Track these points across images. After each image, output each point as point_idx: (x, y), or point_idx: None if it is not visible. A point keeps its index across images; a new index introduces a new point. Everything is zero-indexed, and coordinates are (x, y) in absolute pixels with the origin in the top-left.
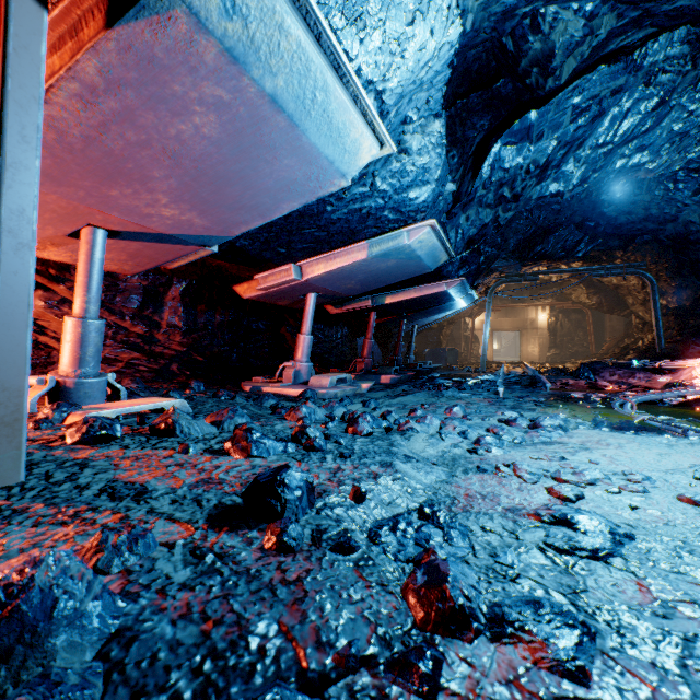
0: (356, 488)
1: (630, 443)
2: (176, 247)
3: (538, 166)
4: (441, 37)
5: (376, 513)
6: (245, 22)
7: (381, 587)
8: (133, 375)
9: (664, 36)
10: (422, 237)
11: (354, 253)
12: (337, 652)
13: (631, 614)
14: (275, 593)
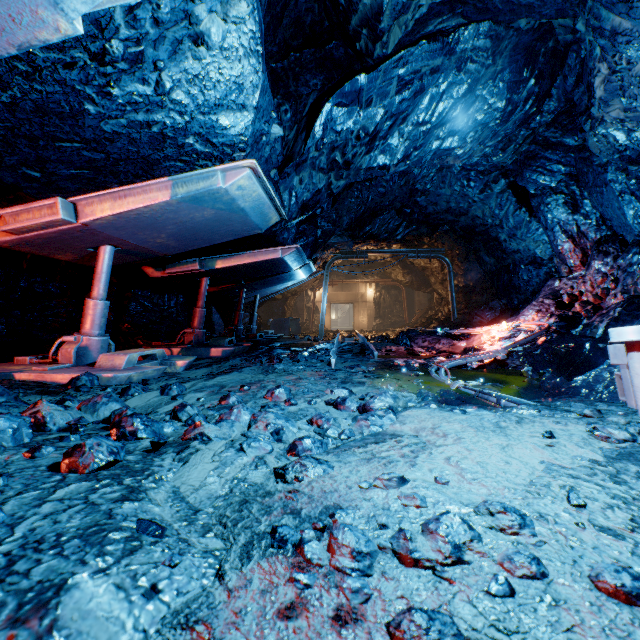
0: None
1: (466, 429)
2: None
3: (368, 134)
4: None
5: None
6: None
7: None
8: None
9: (472, 27)
10: (243, 183)
11: (153, 192)
12: None
13: None
14: None
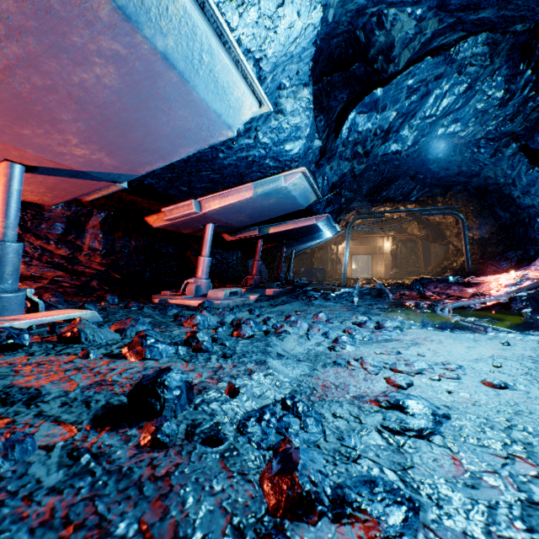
0: (230, 385)
1: (447, 339)
2: (90, 182)
3: (383, 131)
4: (306, 19)
5: (247, 405)
6: None
7: (241, 477)
8: (57, 290)
9: (471, 39)
10: (296, 181)
11: (243, 192)
12: None
13: (447, 486)
14: (141, 490)
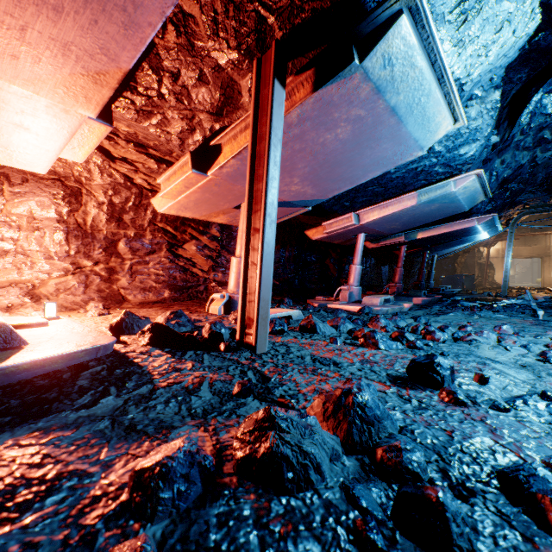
0: (480, 374)
1: None
2: (288, 209)
3: None
4: (520, 33)
5: (499, 393)
6: (392, 68)
7: (545, 433)
8: None
9: None
10: (467, 184)
11: (404, 201)
12: (542, 459)
13: None
14: (473, 424)
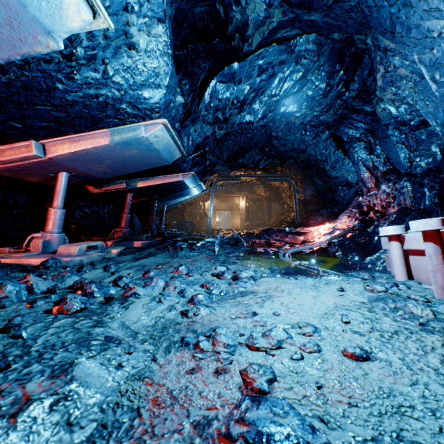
0: None
1: (295, 288)
2: None
3: (239, 101)
4: None
5: None
6: None
7: None
8: None
9: (305, 36)
10: (158, 133)
11: (98, 138)
12: None
13: None
14: None
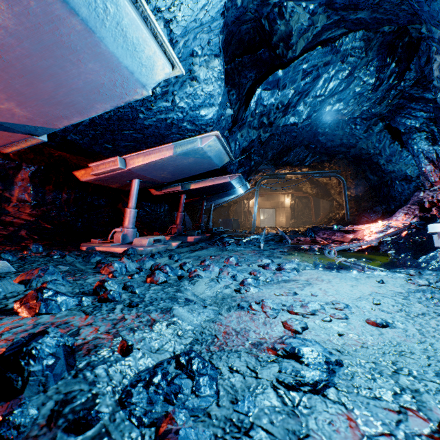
0: (122, 342)
1: (335, 278)
2: (4, 134)
3: (283, 105)
4: None
5: (141, 364)
6: None
7: None
8: None
9: (351, 34)
10: (211, 143)
11: (164, 151)
12: None
13: None
14: None
